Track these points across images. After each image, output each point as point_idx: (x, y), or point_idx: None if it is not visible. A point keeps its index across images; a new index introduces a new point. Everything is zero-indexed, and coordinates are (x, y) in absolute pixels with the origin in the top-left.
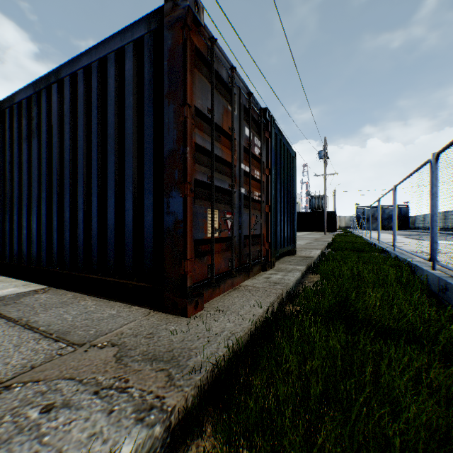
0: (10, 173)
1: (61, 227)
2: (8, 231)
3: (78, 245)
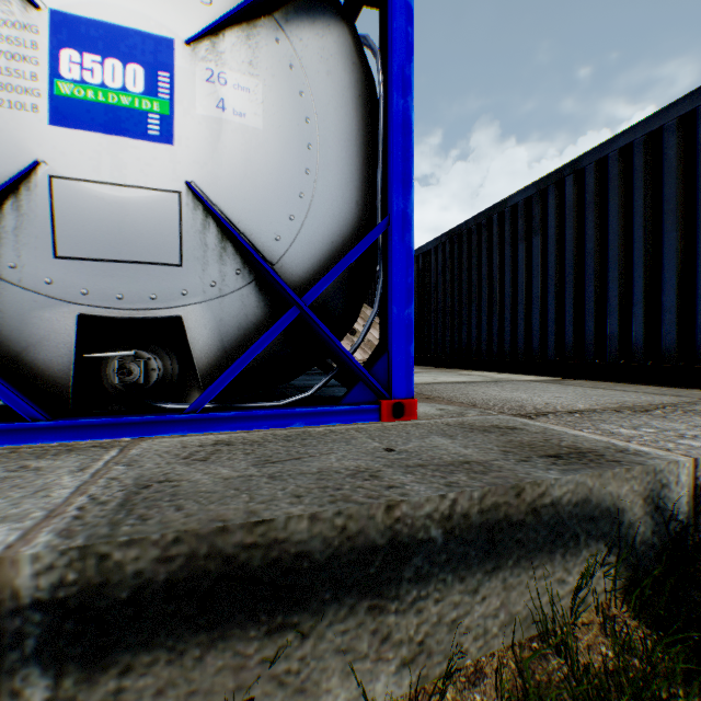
0: (498, 275)
1: (577, 319)
2: (495, 331)
3: (608, 335)
